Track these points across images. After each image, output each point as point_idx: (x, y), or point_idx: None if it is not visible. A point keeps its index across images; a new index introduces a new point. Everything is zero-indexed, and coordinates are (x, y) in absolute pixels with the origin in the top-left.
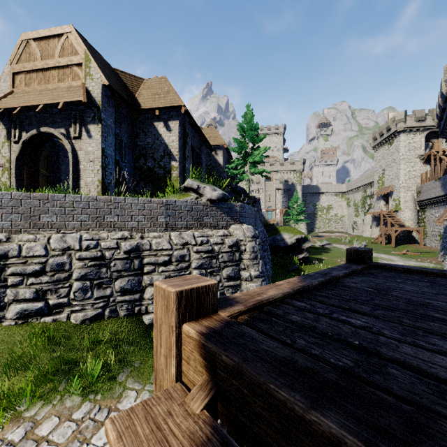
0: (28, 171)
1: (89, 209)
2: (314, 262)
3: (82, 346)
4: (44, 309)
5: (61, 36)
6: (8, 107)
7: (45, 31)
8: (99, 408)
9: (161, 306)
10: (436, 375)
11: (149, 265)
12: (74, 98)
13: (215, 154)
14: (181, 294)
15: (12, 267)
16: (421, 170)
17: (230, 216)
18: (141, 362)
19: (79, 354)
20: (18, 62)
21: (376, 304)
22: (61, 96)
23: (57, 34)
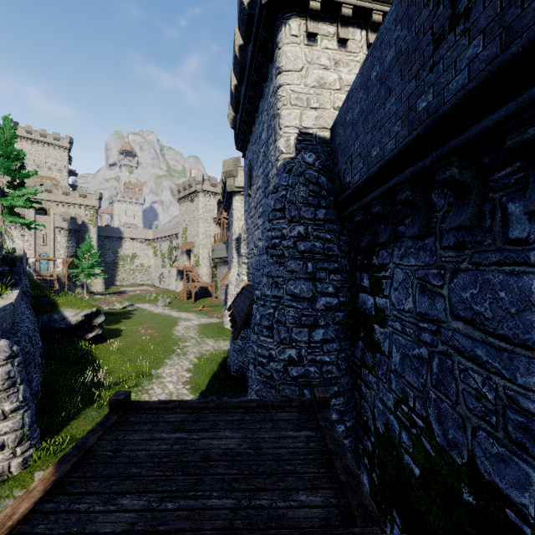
0: None
1: None
2: (110, 338)
3: None
4: None
5: None
6: None
7: None
8: None
9: None
10: (105, 530)
11: None
12: None
13: None
14: None
15: None
16: (215, 230)
17: None
18: None
19: None
20: None
21: (106, 473)
22: None
23: None
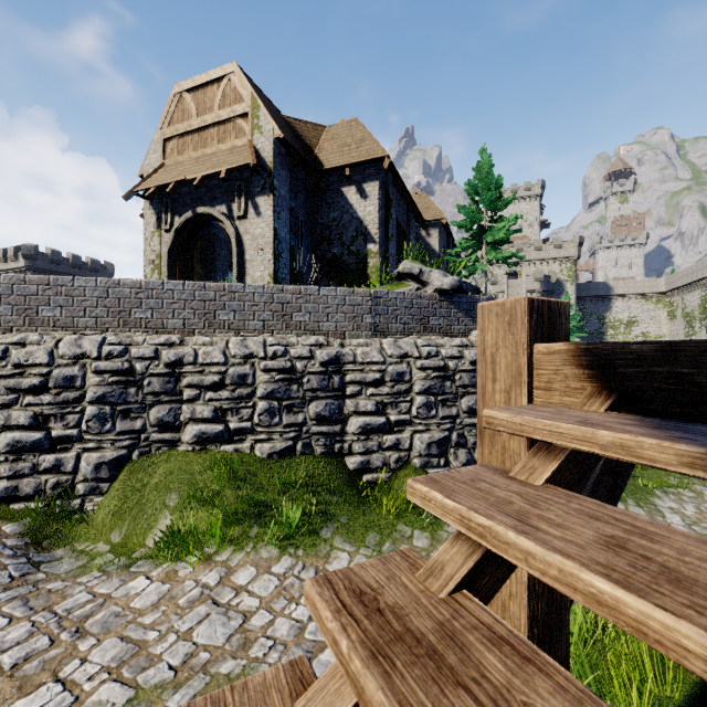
0: (181, 268)
1: (274, 303)
2: None
3: (272, 486)
4: (224, 433)
5: (221, 80)
6: (159, 185)
7: (202, 77)
8: (303, 565)
9: (496, 328)
10: None
11: (353, 385)
12: (240, 162)
13: (426, 236)
14: (533, 303)
15: (187, 376)
16: None
17: (470, 316)
18: (349, 518)
19: (270, 496)
20: (170, 124)
21: None
22: (222, 161)
23: (217, 78)
